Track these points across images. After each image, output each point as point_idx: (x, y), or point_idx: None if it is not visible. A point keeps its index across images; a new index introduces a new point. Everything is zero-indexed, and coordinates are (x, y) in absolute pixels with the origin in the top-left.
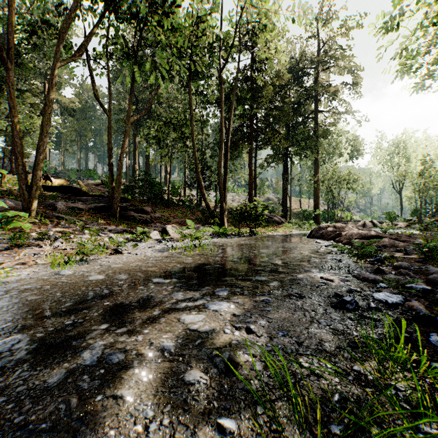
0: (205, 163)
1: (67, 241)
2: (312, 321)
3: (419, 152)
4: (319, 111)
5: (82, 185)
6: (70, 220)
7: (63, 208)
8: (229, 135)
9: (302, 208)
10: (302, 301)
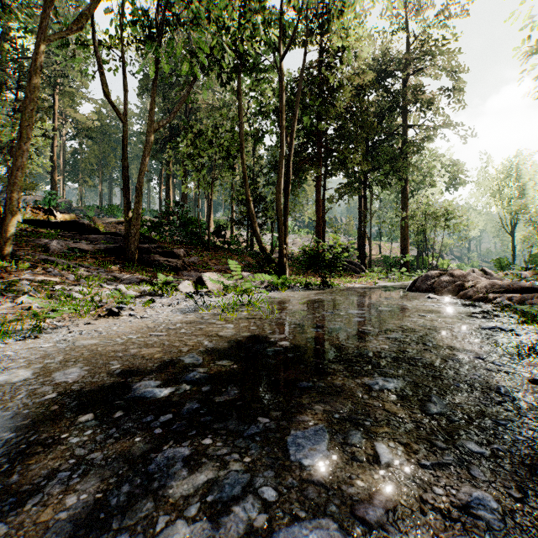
0: (258, 193)
1: (43, 296)
2: None
3: (537, 180)
4: (409, 125)
5: (98, 223)
6: (63, 265)
7: (60, 249)
8: (291, 150)
9: (382, 254)
10: None
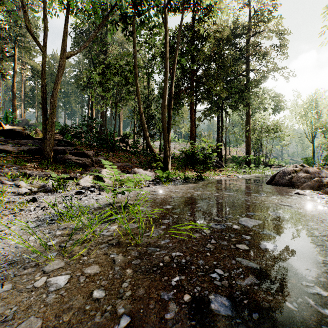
0: (151, 113)
1: None
2: None
3: None
4: (250, 70)
5: (39, 133)
6: None
7: None
8: (173, 78)
9: (230, 155)
10: None
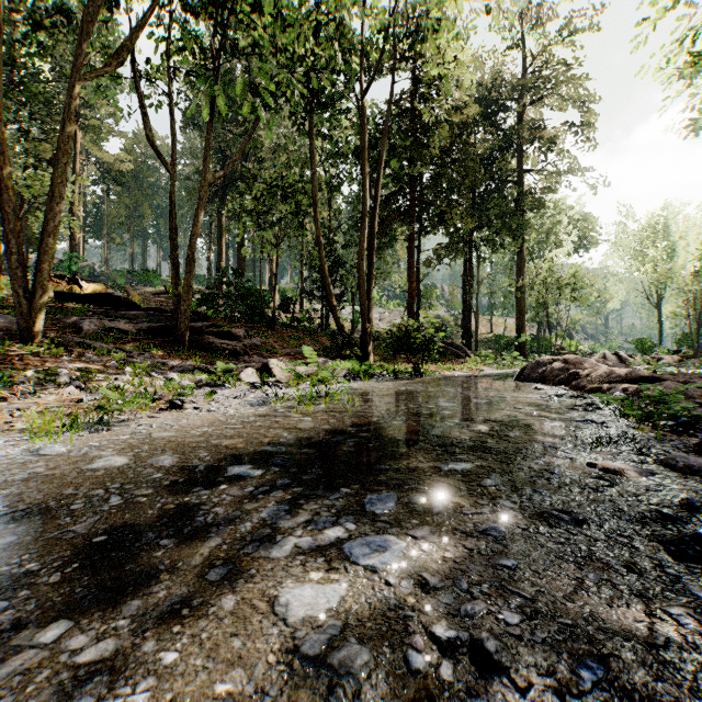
0: (335, 256)
1: (89, 387)
2: (651, 615)
3: (690, 239)
4: (526, 171)
5: (133, 294)
6: (101, 350)
7: (94, 329)
8: (376, 207)
9: (493, 332)
10: (582, 534)
